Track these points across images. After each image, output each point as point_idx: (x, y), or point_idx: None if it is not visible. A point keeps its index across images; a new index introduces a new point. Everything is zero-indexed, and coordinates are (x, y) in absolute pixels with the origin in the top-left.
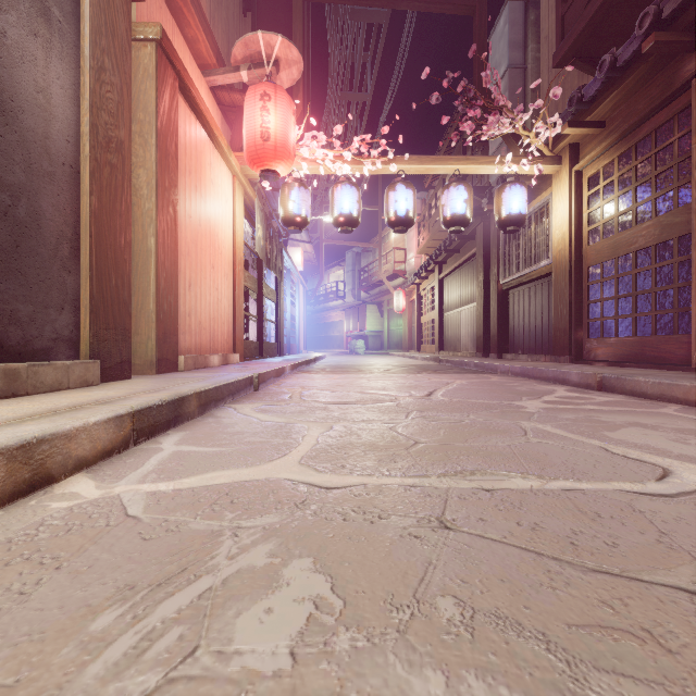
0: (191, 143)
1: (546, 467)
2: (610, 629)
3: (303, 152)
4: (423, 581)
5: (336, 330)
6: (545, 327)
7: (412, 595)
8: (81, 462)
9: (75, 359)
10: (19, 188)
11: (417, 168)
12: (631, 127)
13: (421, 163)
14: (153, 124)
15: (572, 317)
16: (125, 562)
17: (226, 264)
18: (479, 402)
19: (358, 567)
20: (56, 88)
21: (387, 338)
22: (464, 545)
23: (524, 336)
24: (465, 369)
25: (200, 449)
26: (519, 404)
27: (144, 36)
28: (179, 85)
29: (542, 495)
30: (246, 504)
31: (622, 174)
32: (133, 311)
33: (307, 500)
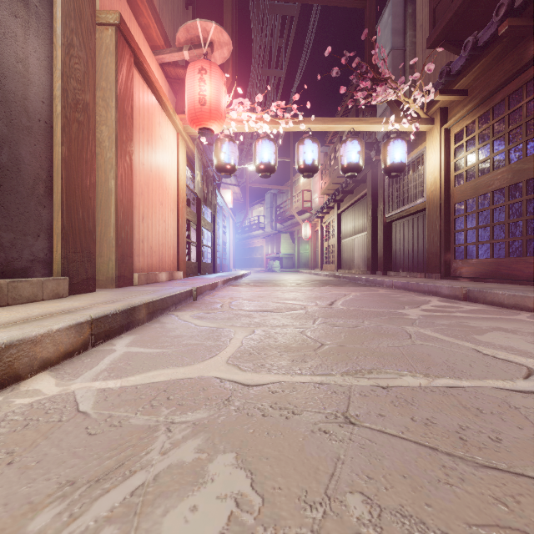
0: (144, 106)
1: (430, 366)
2: (508, 529)
3: (232, 114)
4: (333, 477)
5: (258, 253)
6: (420, 251)
7: (324, 492)
8: (45, 363)
9: (49, 276)
10: (1, 139)
11: (320, 126)
12: (489, 94)
13: (324, 123)
14: (113, 91)
15: (442, 243)
16: (70, 457)
17: (172, 202)
18: (370, 311)
19: (275, 462)
20: (33, 59)
21: (297, 259)
22: (368, 440)
23: (404, 258)
24: (358, 283)
25: (146, 350)
26: (403, 311)
27: (106, 21)
28: (135, 60)
29: (429, 392)
30: (180, 400)
31: (482, 131)
32: (97, 238)
33: (232, 397)
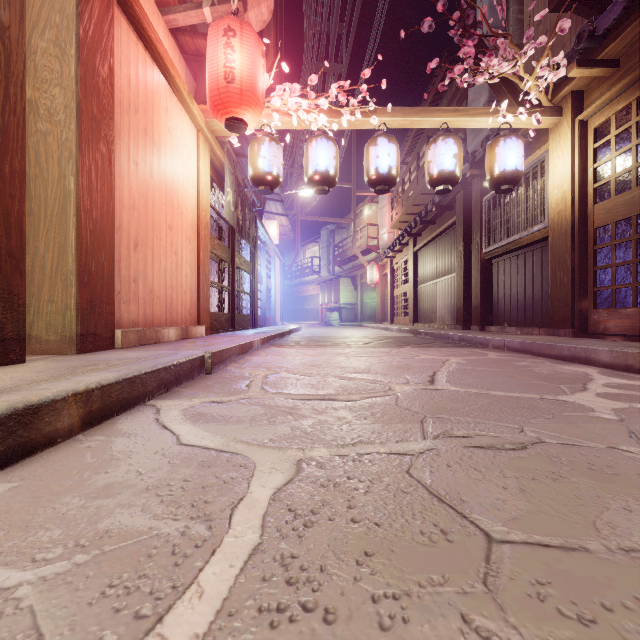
0: (139, 76)
1: None
2: None
3: (274, 101)
4: None
5: (312, 303)
6: (537, 298)
7: None
8: None
9: None
10: None
11: (400, 120)
12: None
13: (405, 115)
14: (73, 29)
15: (575, 285)
16: None
17: (189, 227)
18: (511, 397)
19: None
20: None
21: (361, 311)
22: None
23: (511, 307)
24: (449, 342)
25: None
26: (571, 400)
27: None
28: None
29: None
30: None
31: None
32: (46, 272)
33: None
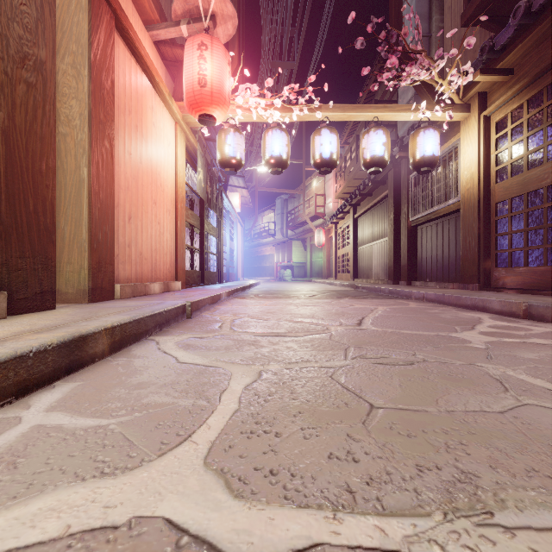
0: (132, 84)
1: None
2: None
3: (238, 100)
4: None
5: (268, 261)
6: (452, 258)
7: None
8: None
9: None
10: None
11: (339, 115)
12: (543, 70)
13: (343, 111)
14: (86, 55)
15: (481, 248)
16: None
17: (169, 201)
18: (415, 334)
19: None
20: None
21: (310, 268)
22: None
23: (432, 266)
24: (381, 295)
25: (72, 422)
26: (458, 336)
27: None
28: (117, 25)
29: None
30: None
31: (532, 116)
32: (65, 241)
33: None
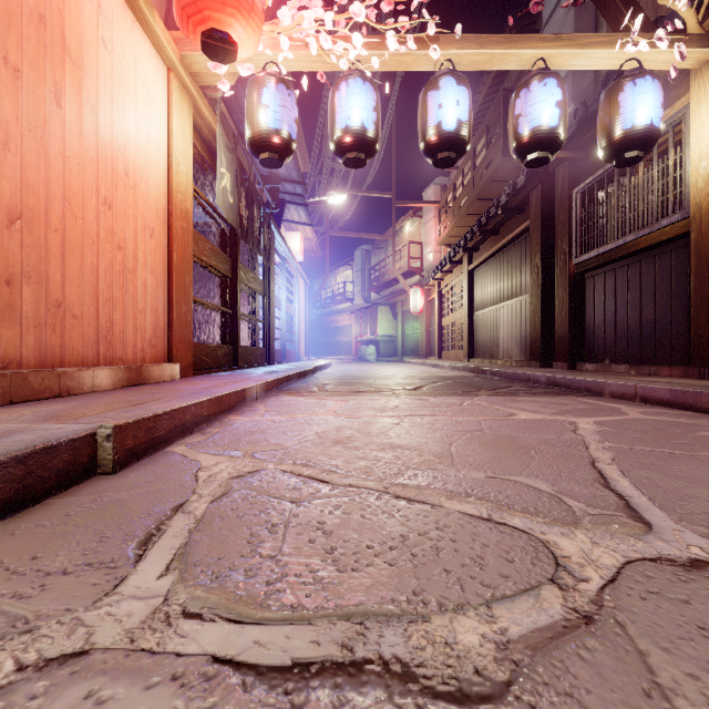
0: None
1: None
2: None
3: (282, 15)
4: None
5: (344, 334)
6: (663, 323)
7: None
8: None
9: None
10: None
11: (473, 54)
12: None
13: (481, 46)
14: None
15: None
16: None
17: (150, 211)
18: None
19: None
20: None
21: (401, 344)
22: None
23: (616, 337)
24: (533, 385)
25: None
26: None
27: None
28: None
29: None
30: None
31: None
32: None
33: None
